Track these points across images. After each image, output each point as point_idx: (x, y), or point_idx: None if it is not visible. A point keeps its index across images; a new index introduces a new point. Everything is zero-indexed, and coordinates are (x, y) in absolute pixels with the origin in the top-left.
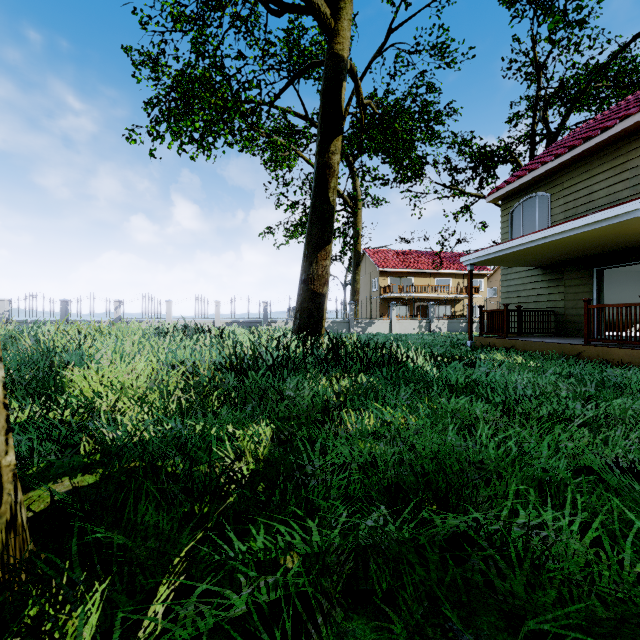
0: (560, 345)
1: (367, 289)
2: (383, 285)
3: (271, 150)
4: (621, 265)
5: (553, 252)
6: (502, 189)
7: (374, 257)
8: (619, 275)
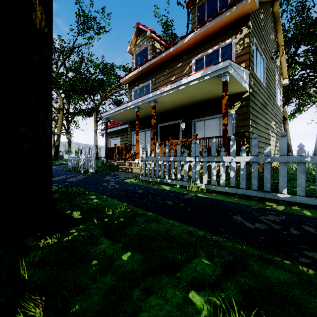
0: None
1: None
2: None
3: None
4: None
5: None
6: None
7: None
8: None
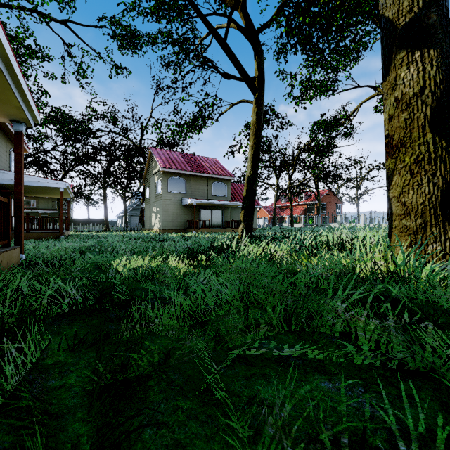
0: None
1: None
2: None
3: None
4: None
5: None
6: None
7: None
8: None
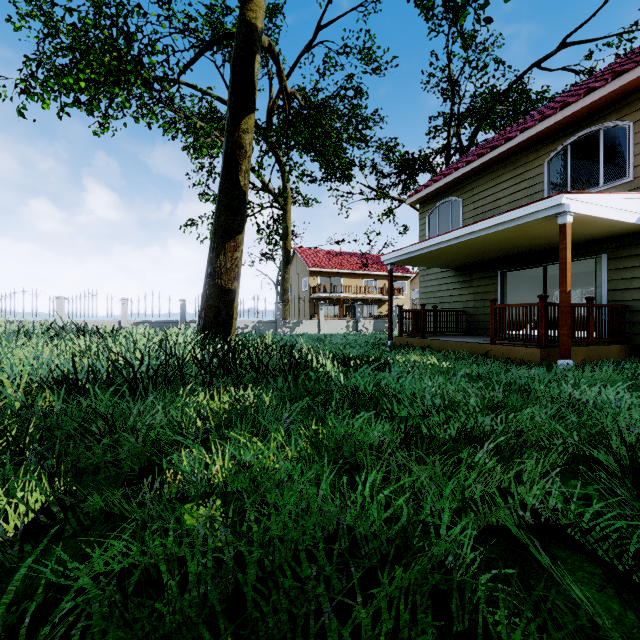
0: (470, 344)
1: (298, 288)
2: (313, 285)
3: (193, 135)
4: (521, 268)
5: (464, 254)
6: (420, 192)
7: (304, 256)
8: (518, 279)
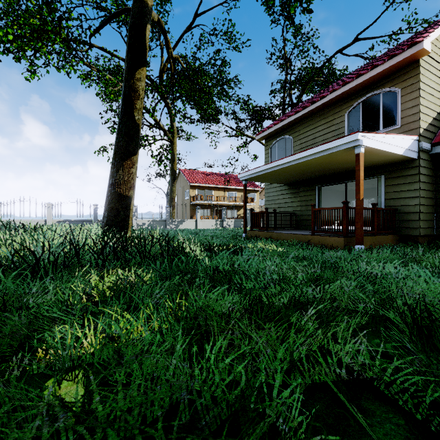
0: (298, 235)
1: (182, 197)
2: (193, 195)
3: (104, 85)
4: (330, 184)
5: (294, 173)
6: (265, 131)
7: (186, 175)
8: (328, 192)
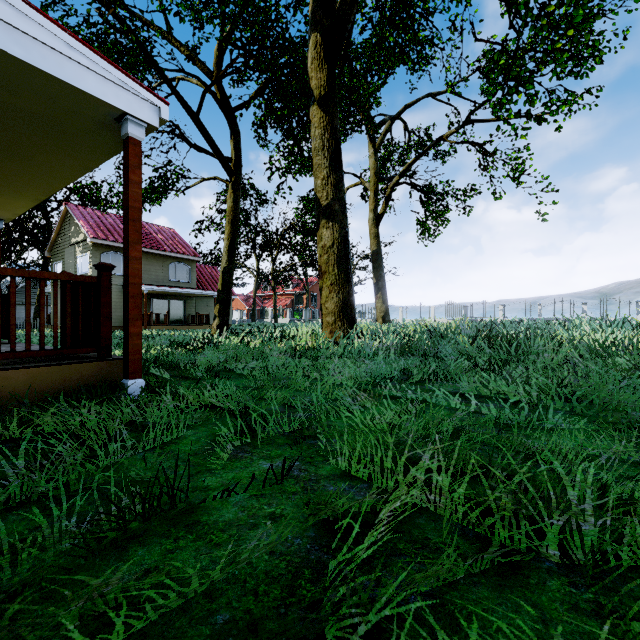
0: None
1: None
2: None
3: None
4: None
5: None
6: None
7: None
8: None
